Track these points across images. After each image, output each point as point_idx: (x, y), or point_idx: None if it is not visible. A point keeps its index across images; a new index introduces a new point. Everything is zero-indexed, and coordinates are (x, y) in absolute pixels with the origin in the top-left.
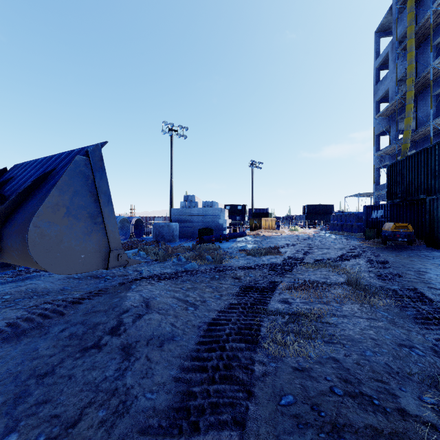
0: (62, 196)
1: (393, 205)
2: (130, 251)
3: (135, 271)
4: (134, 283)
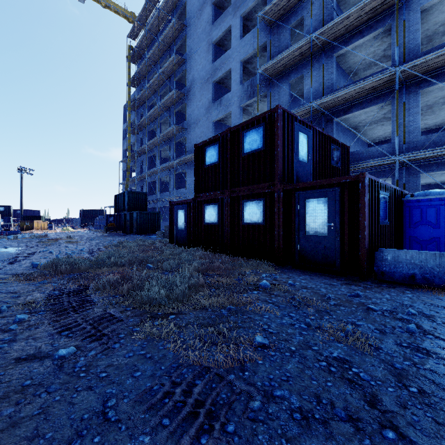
0: None
1: (116, 215)
2: None
3: None
4: None
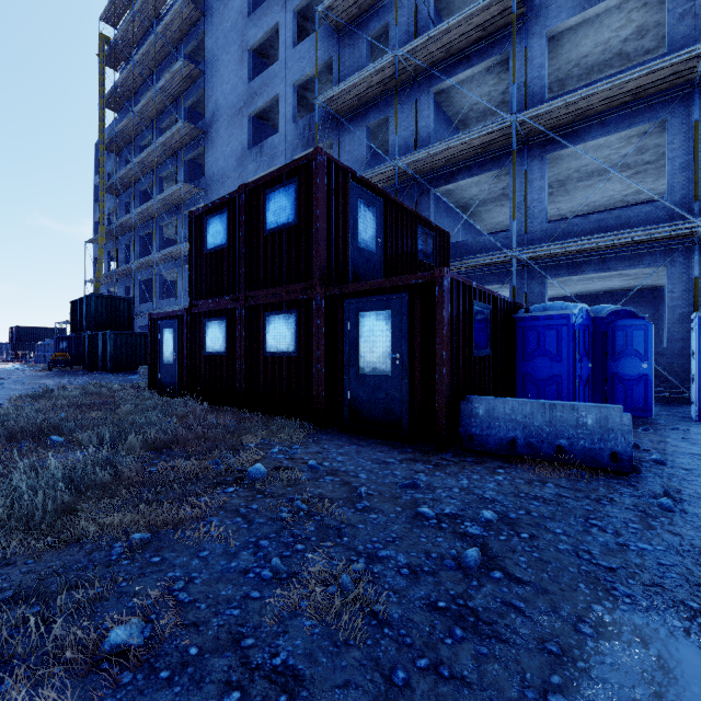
0: None
1: (74, 338)
2: None
3: None
4: None
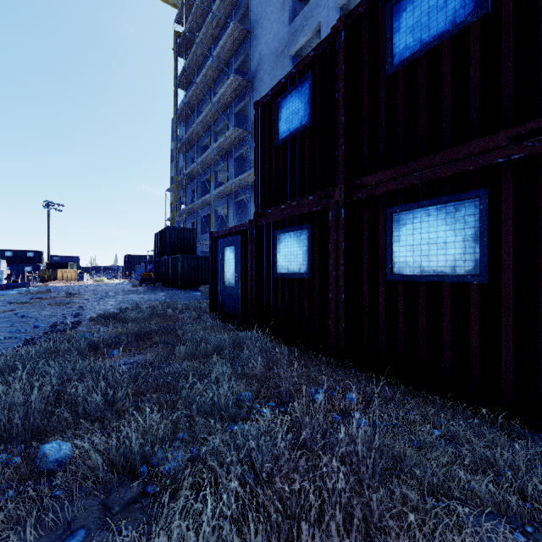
0: None
1: (157, 261)
2: None
3: None
4: None
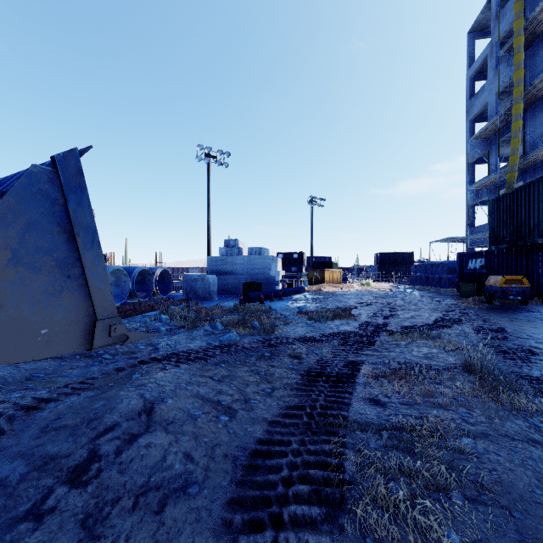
0: (3, 230)
1: (498, 252)
2: (149, 314)
3: (149, 346)
4: (138, 369)
